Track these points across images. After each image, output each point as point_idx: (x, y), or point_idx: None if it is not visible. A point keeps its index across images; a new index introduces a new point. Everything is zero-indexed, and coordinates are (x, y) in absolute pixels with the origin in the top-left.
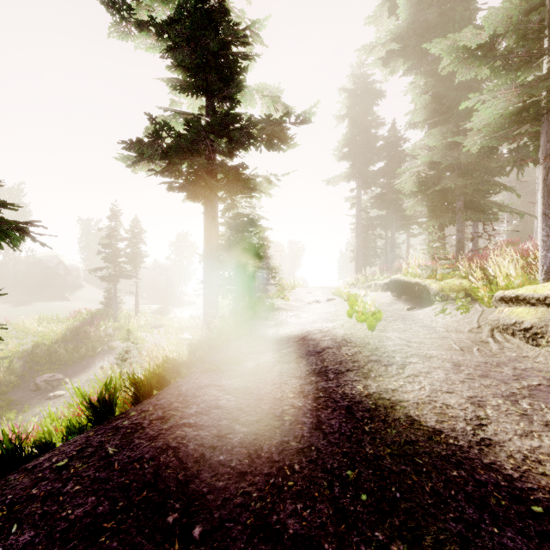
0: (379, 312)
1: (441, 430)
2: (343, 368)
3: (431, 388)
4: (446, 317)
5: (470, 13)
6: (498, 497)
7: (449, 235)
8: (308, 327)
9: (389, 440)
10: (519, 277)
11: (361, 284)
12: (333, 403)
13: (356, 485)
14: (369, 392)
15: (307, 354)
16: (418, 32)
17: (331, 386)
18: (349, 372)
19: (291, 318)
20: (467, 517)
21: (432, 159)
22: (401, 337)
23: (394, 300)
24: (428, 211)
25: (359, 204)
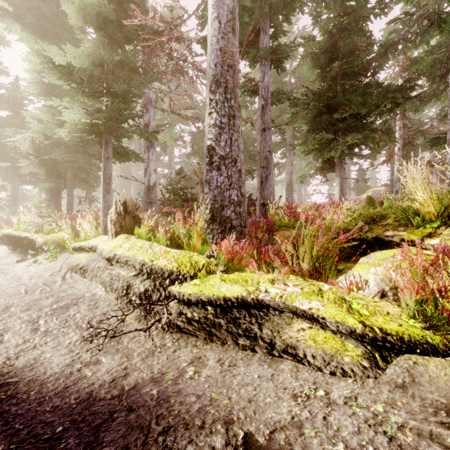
0: None
1: None
2: None
3: None
4: (40, 266)
5: (82, 31)
6: None
7: (61, 197)
8: None
9: None
10: (94, 232)
11: None
12: None
13: None
14: None
15: None
16: (34, 13)
17: None
18: None
19: None
20: None
21: (45, 131)
22: None
23: (8, 253)
24: (45, 174)
25: None
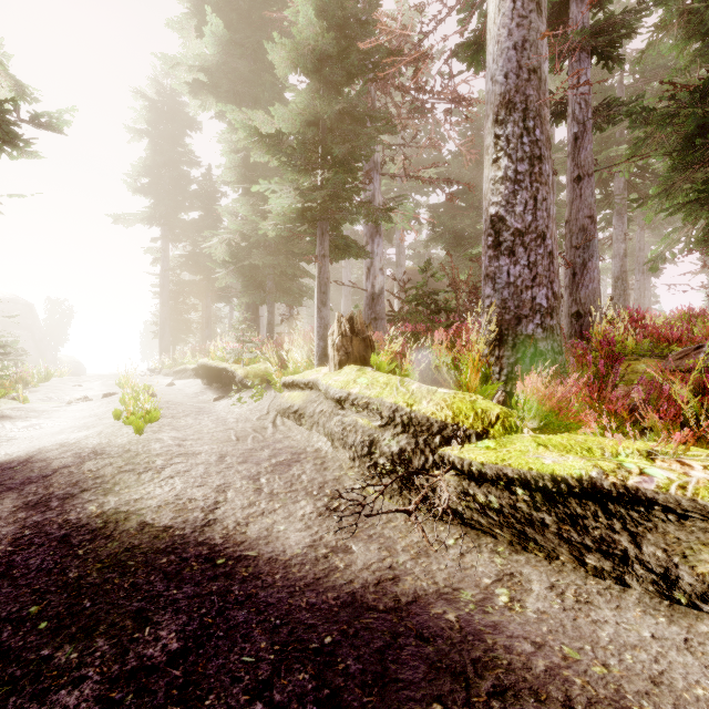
0: (156, 409)
1: (173, 525)
2: (77, 489)
3: (183, 487)
4: (244, 406)
5: (283, 86)
6: (194, 565)
7: (260, 316)
8: (42, 443)
9: (106, 555)
10: (305, 362)
11: (167, 369)
12: (42, 538)
13: (38, 617)
14: (103, 510)
15: (23, 483)
16: (231, 77)
17: (49, 517)
18: (84, 493)
19: (21, 431)
20: (155, 593)
21: (243, 229)
22: (178, 436)
23: (204, 389)
24: (242, 286)
25: (166, 261)
